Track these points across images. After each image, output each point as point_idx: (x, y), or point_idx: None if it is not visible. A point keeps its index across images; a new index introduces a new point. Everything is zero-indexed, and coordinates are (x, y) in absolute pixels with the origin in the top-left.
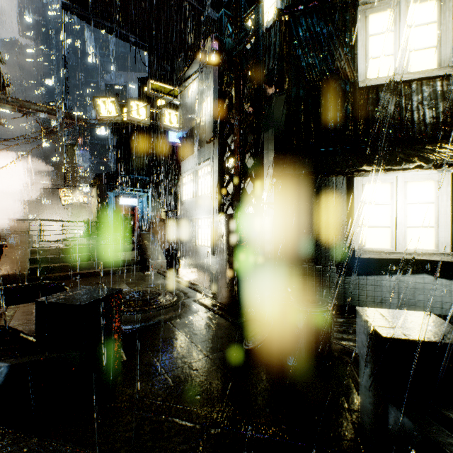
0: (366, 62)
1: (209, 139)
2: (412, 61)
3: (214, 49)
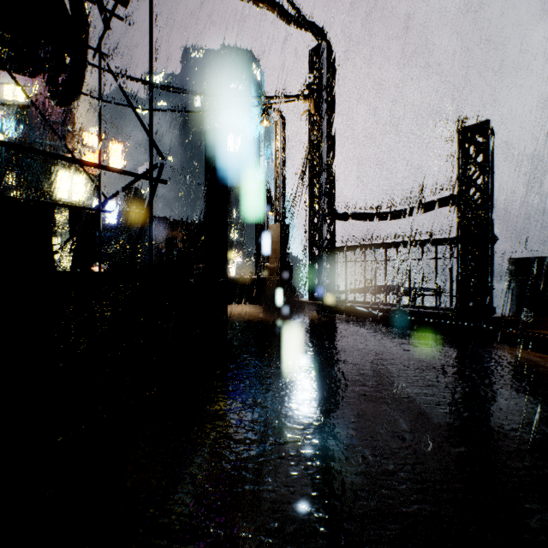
0: (56, 189)
1: None
2: (74, 196)
3: None
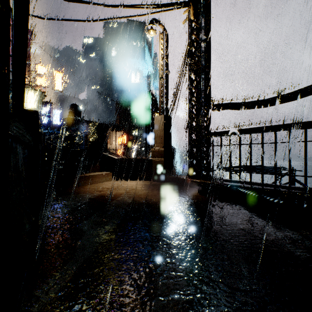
0: None
1: None
2: (28, 105)
3: None
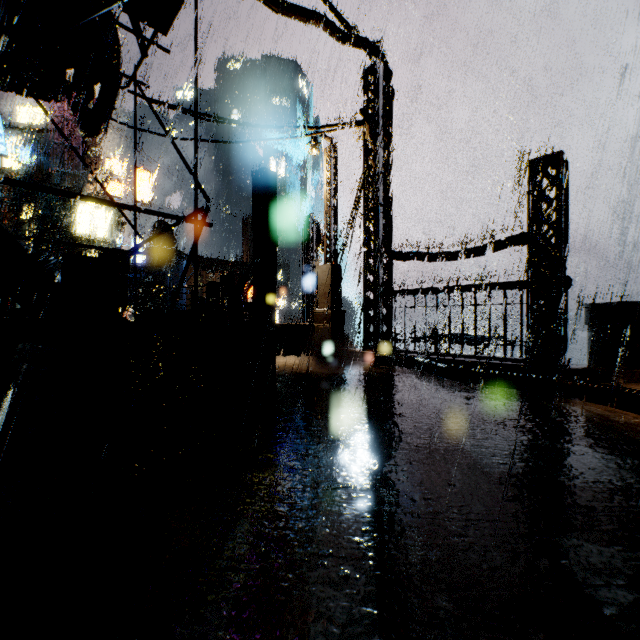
0: (76, 224)
1: None
2: (96, 231)
3: None
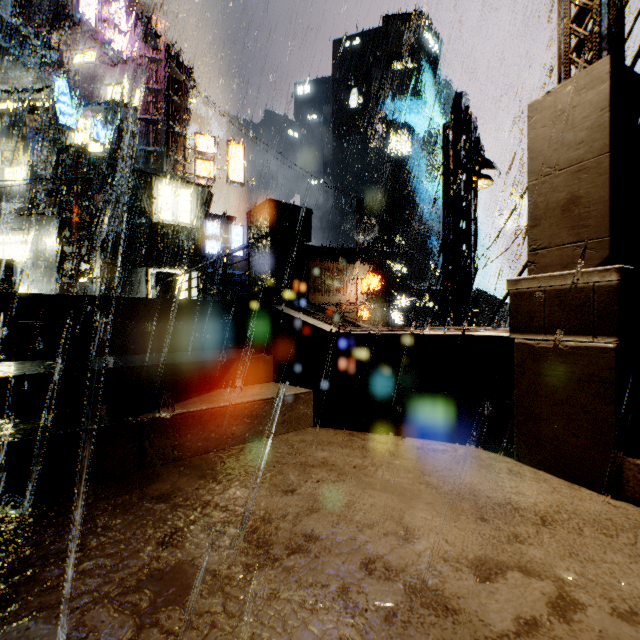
0: (158, 208)
1: (24, 213)
2: (180, 216)
3: (60, 179)
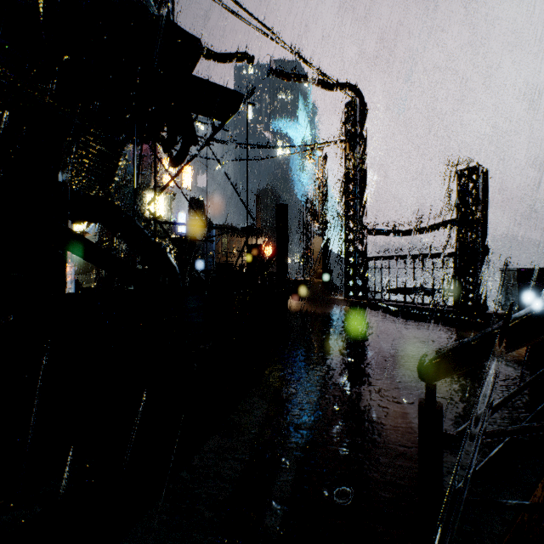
0: (146, 208)
1: None
2: (158, 212)
3: None
